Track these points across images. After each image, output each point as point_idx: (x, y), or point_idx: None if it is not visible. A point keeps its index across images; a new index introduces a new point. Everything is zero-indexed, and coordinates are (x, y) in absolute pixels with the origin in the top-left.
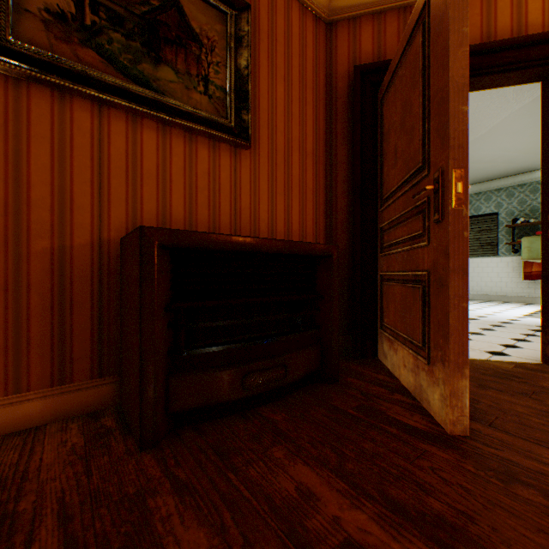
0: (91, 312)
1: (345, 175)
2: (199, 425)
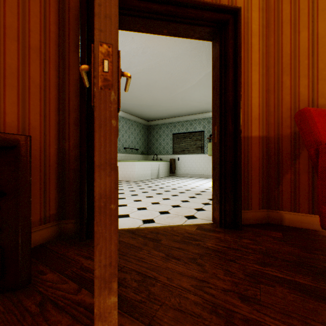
0: None
1: (77, 78)
2: None
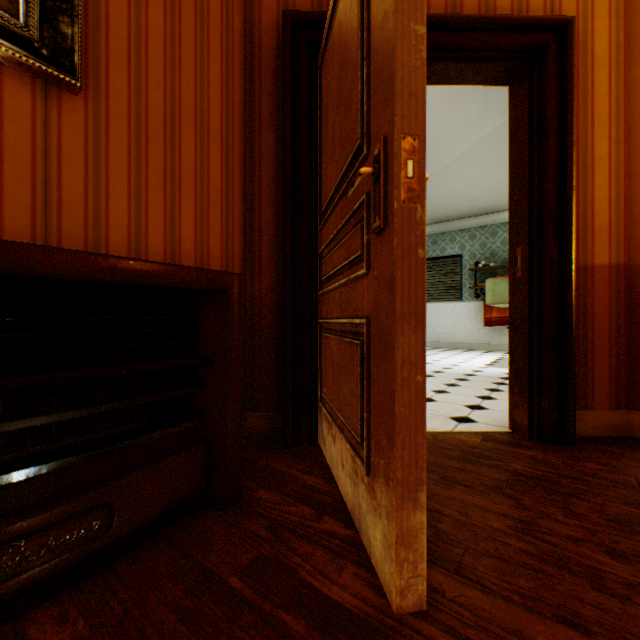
0: None
1: (273, 175)
2: None
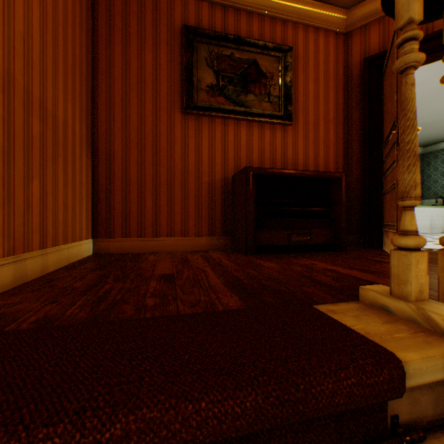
0: (221, 208)
1: (357, 130)
2: (267, 254)
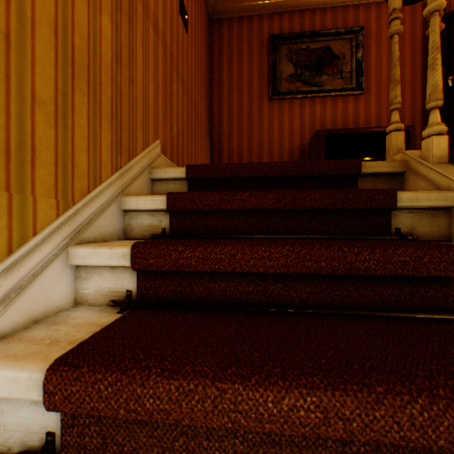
0: None
1: None
2: None
